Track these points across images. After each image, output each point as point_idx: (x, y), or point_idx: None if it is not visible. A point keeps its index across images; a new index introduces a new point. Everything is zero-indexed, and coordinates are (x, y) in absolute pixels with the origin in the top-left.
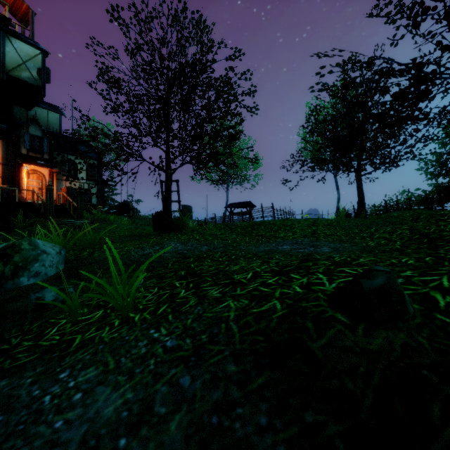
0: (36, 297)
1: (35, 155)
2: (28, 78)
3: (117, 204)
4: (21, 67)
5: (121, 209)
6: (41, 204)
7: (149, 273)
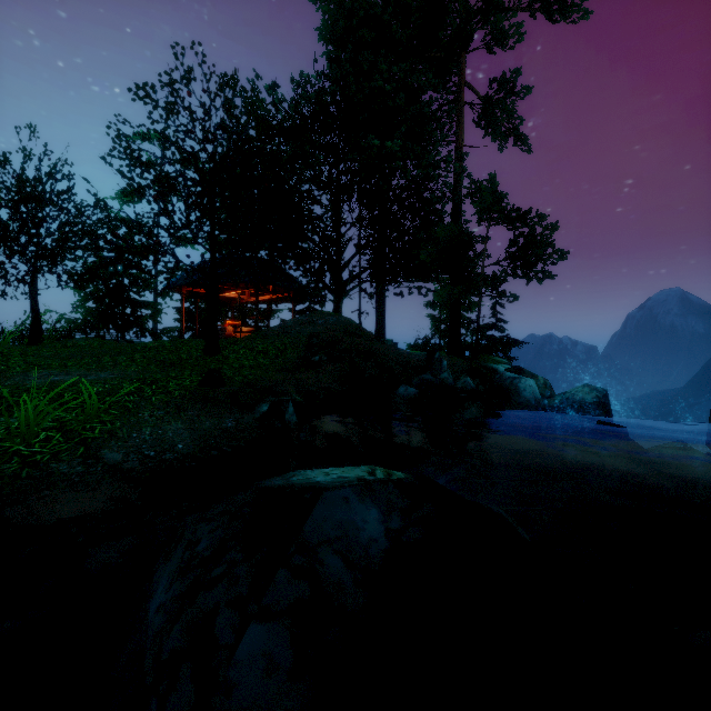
0: None
1: None
2: None
3: None
4: None
5: None
6: None
7: None
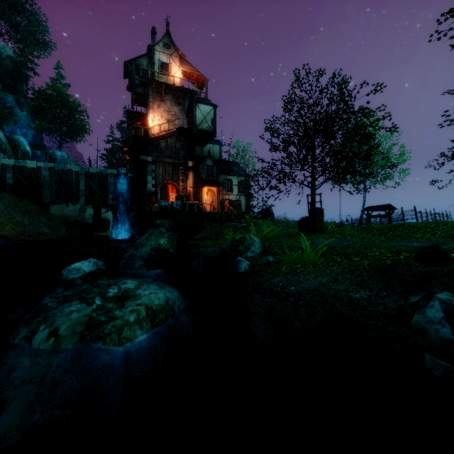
0: (266, 259)
1: (209, 178)
2: (206, 127)
3: (261, 211)
4: (203, 121)
5: (264, 214)
6: (217, 213)
7: (314, 254)
